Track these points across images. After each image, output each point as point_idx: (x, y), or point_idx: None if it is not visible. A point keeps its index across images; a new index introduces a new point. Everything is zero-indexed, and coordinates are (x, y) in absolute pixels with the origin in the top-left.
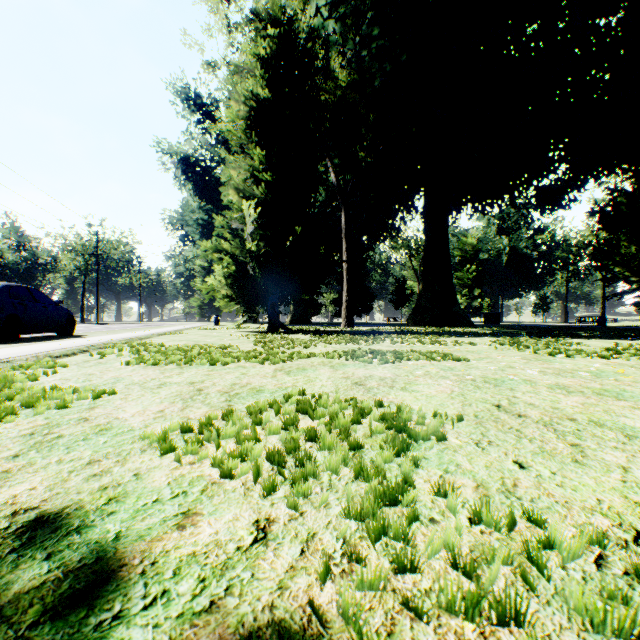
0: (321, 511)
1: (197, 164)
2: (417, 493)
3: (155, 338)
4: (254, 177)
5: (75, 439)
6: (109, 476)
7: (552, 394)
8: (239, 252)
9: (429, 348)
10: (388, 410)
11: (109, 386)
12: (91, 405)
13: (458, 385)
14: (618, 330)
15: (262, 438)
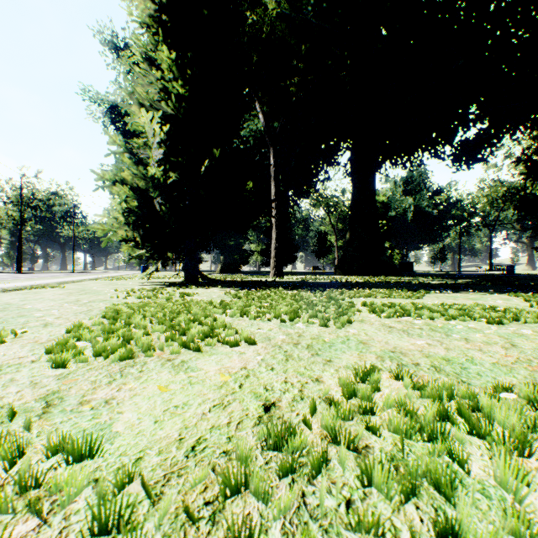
0: None
1: (126, 113)
2: None
3: None
4: (164, 93)
5: None
6: None
7: None
8: (143, 183)
9: (512, 340)
10: None
11: None
12: None
13: None
14: None
15: None
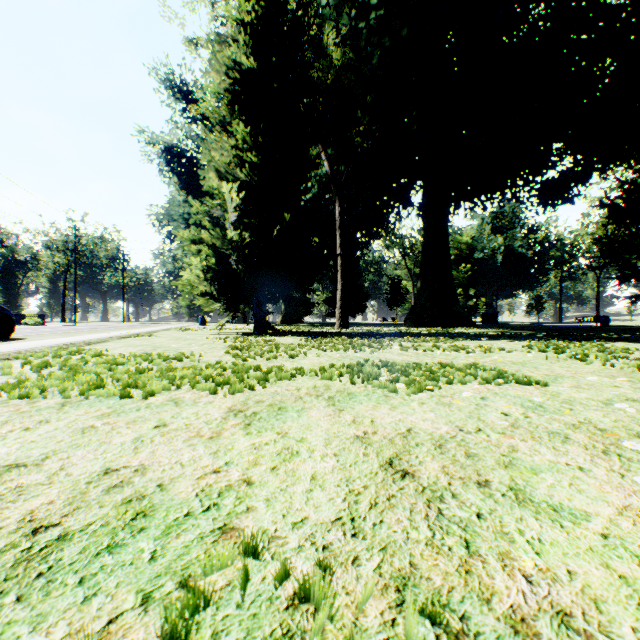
0: None
1: (182, 155)
2: None
3: (111, 342)
4: (238, 159)
5: None
6: None
7: None
8: (220, 243)
9: (456, 357)
10: None
11: None
12: None
13: (633, 474)
14: (634, 331)
15: None
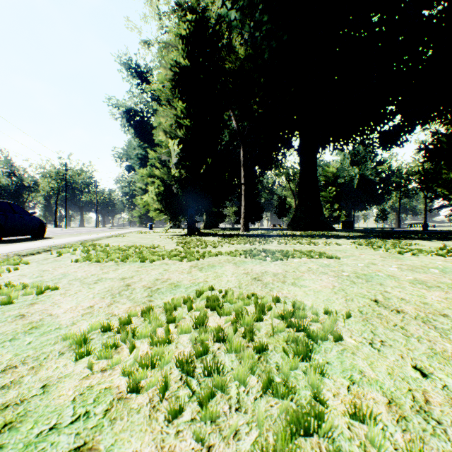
0: (230, 445)
1: (137, 115)
2: (333, 420)
3: (104, 240)
4: (177, 123)
5: (3, 339)
6: (16, 389)
7: (416, 289)
8: (166, 177)
9: (306, 248)
10: (285, 307)
11: (55, 281)
12: (33, 301)
13: (337, 280)
14: (439, 233)
15: (174, 338)
